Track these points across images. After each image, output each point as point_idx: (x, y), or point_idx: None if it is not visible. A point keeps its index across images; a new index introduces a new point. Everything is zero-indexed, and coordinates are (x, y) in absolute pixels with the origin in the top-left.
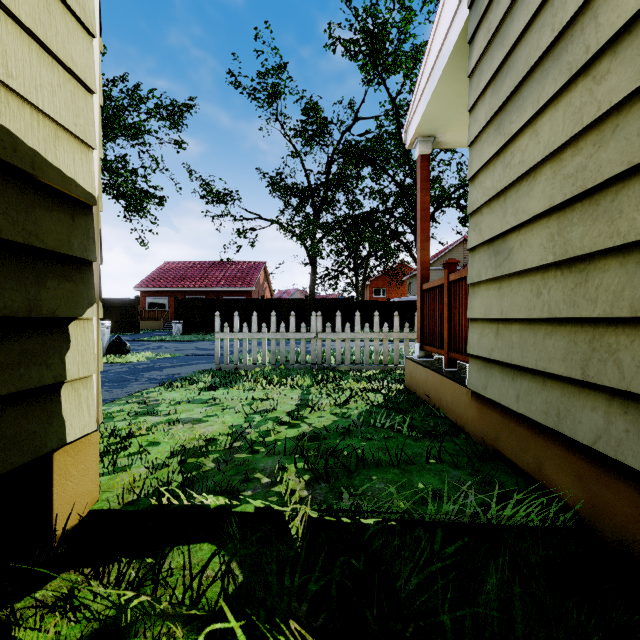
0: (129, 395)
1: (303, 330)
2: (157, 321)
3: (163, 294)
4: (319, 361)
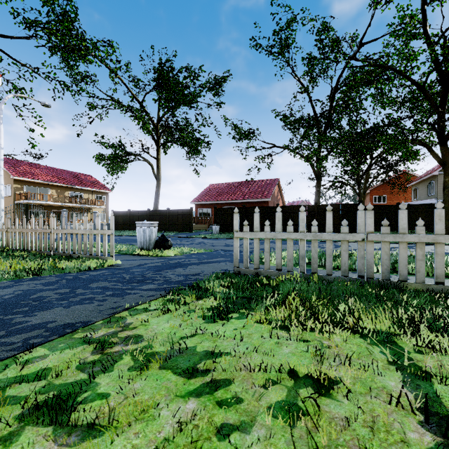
0: (110, 316)
1: (344, 229)
2: (204, 224)
3: (208, 206)
4: (369, 273)
